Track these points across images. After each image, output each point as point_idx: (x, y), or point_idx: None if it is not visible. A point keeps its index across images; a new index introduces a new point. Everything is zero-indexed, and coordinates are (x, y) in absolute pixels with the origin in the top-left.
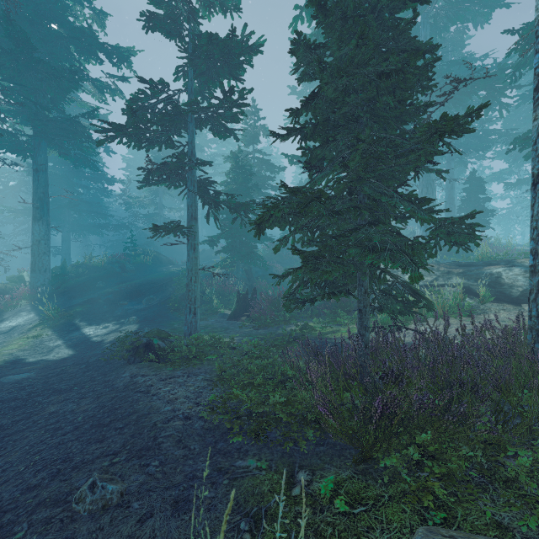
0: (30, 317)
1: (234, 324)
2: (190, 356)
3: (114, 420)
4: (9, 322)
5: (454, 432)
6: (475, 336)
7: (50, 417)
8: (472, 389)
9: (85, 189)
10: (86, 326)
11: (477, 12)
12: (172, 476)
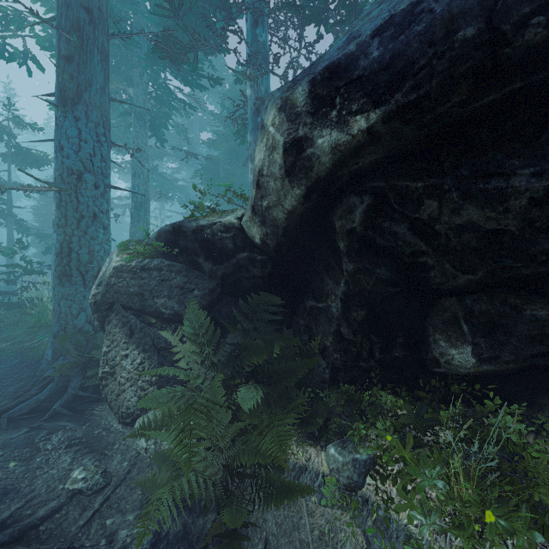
0: None
1: None
2: None
3: None
4: None
5: None
6: None
7: None
8: None
9: None
10: None
11: None
12: None
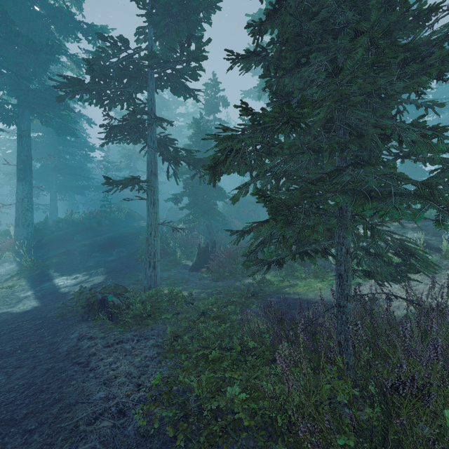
0: (11, 267)
1: (195, 276)
2: (144, 315)
3: (30, 413)
4: None
5: None
6: None
7: None
8: None
9: (71, 156)
10: (58, 276)
11: None
12: None
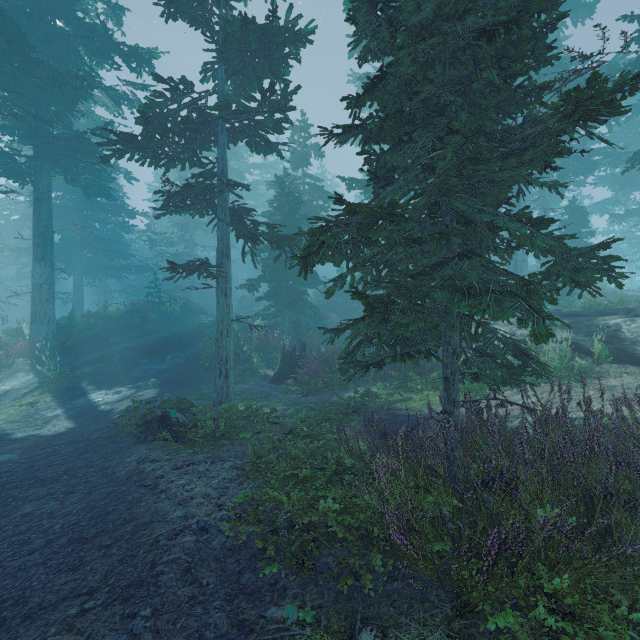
0: (28, 378)
1: (278, 389)
2: (217, 434)
3: (101, 532)
4: (2, 385)
5: (600, 572)
6: (616, 417)
7: (21, 521)
8: (625, 504)
9: (102, 224)
10: (94, 390)
11: (578, 2)
12: (167, 637)
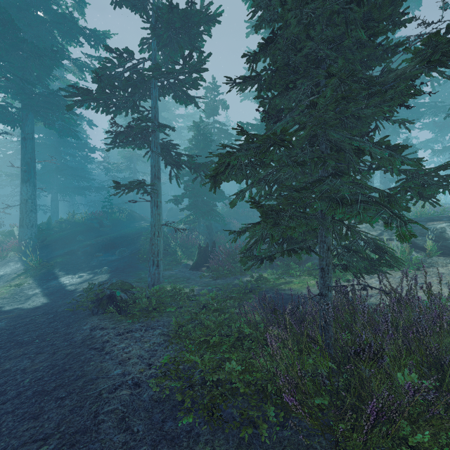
0: (17, 266)
1: (195, 274)
2: (150, 308)
3: (59, 386)
4: None
5: None
6: None
7: (1, 376)
8: None
9: (71, 157)
10: (63, 275)
11: None
12: None
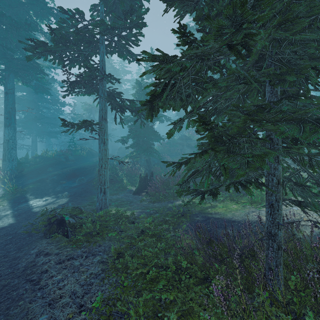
0: None
1: (137, 198)
2: (94, 233)
3: None
4: None
5: None
6: None
7: None
8: None
9: (47, 110)
10: (33, 199)
11: None
12: None
